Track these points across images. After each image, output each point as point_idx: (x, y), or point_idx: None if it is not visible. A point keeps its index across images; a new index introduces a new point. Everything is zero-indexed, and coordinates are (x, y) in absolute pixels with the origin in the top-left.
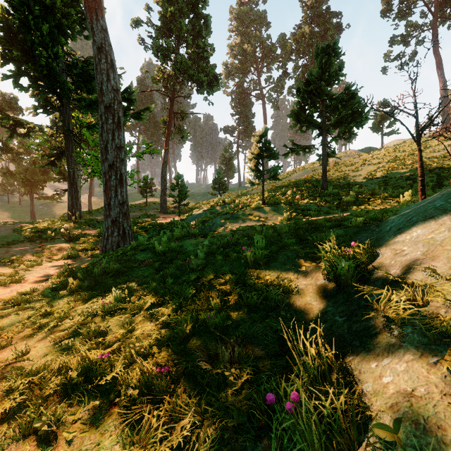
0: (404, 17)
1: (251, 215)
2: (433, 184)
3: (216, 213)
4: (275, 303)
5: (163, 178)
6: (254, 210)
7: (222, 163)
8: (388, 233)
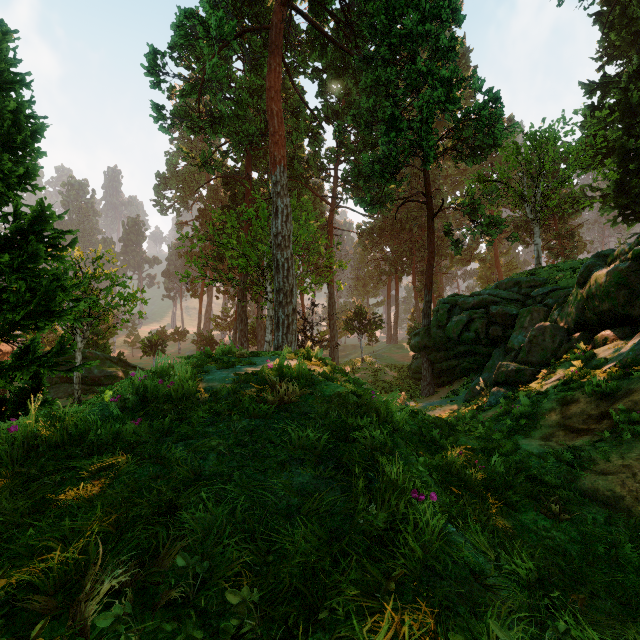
0: None
1: None
2: None
3: None
4: None
5: None
6: None
7: None
8: None
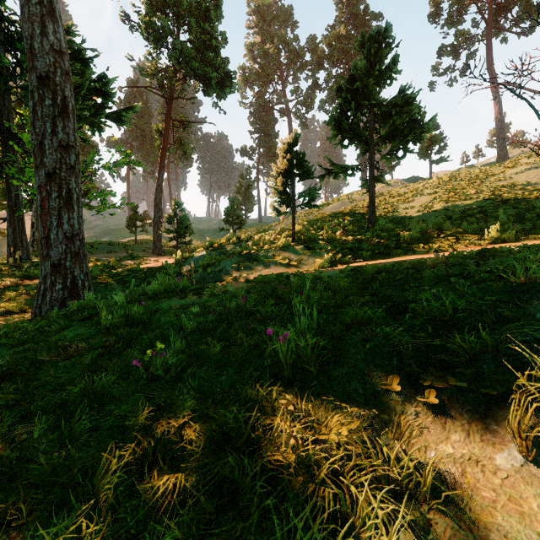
0: (455, 24)
1: (278, 257)
2: (513, 217)
3: (227, 254)
4: None
5: (156, 207)
6: (281, 249)
7: (238, 192)
8: None
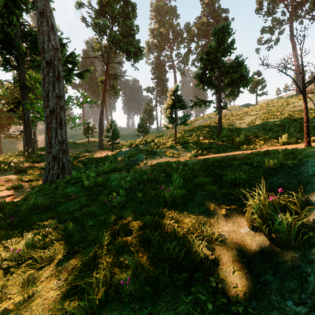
0: (271, 14)
1: (167, 152)
2: (298, 129)
3: (140, 150)
4: (199, 258)
5: (100, 123)
6: (169, 148)
7: (145, 113)
8: (314, 178)
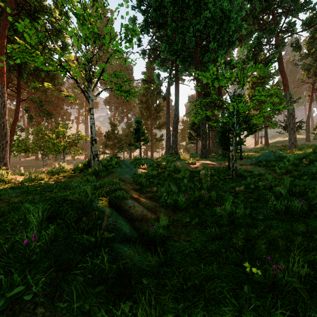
0: None
1: None
2: None
3: None
4: None
5: (307, 125)
6: None
7: None
8: None
